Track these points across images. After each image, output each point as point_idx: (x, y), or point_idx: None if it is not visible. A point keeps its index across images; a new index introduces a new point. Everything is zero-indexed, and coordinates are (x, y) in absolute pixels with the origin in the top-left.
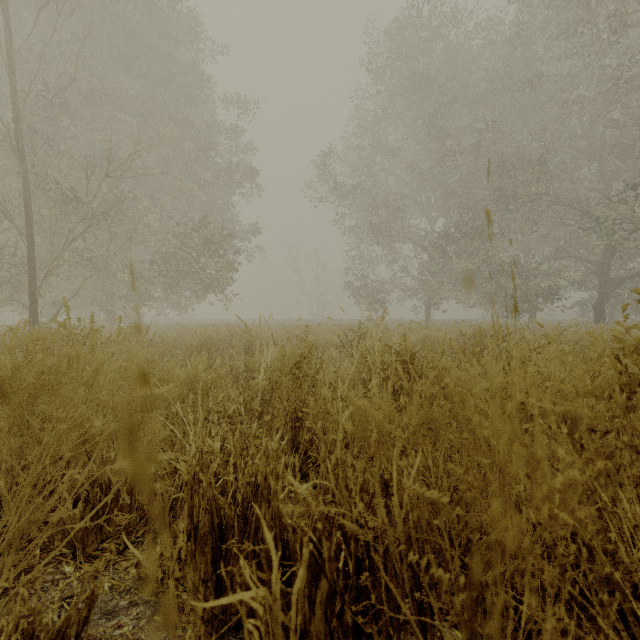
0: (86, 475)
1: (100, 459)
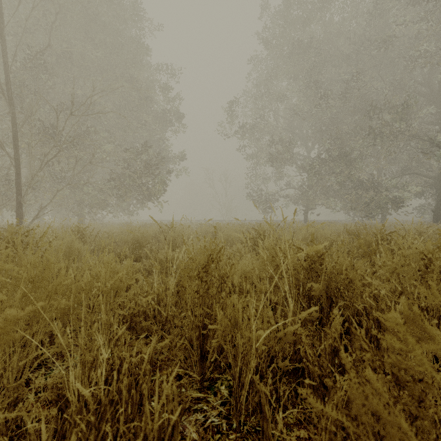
0: None
1: None
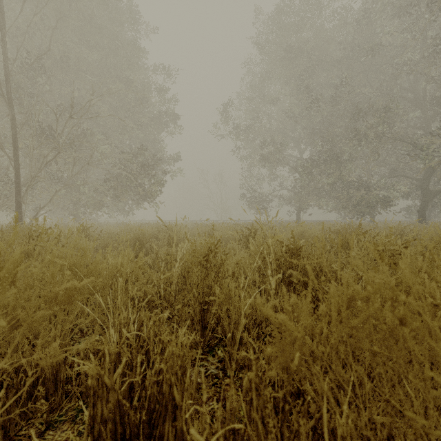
0: (14, 359)
1: (27, 345)
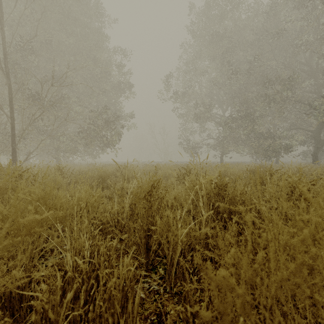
0: None
1: None
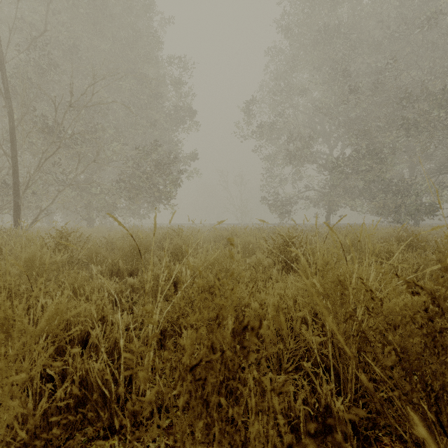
0: None
1: None
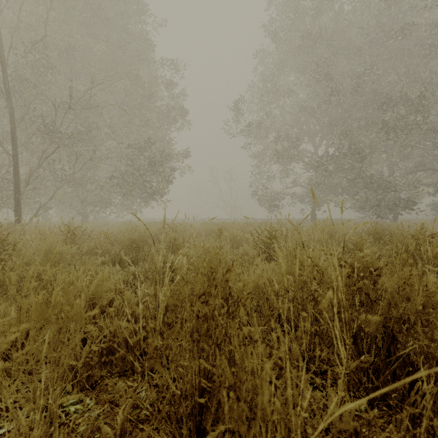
0: None
1: None
